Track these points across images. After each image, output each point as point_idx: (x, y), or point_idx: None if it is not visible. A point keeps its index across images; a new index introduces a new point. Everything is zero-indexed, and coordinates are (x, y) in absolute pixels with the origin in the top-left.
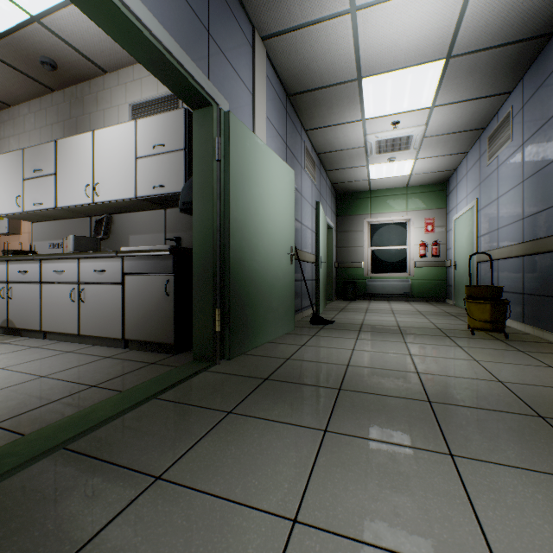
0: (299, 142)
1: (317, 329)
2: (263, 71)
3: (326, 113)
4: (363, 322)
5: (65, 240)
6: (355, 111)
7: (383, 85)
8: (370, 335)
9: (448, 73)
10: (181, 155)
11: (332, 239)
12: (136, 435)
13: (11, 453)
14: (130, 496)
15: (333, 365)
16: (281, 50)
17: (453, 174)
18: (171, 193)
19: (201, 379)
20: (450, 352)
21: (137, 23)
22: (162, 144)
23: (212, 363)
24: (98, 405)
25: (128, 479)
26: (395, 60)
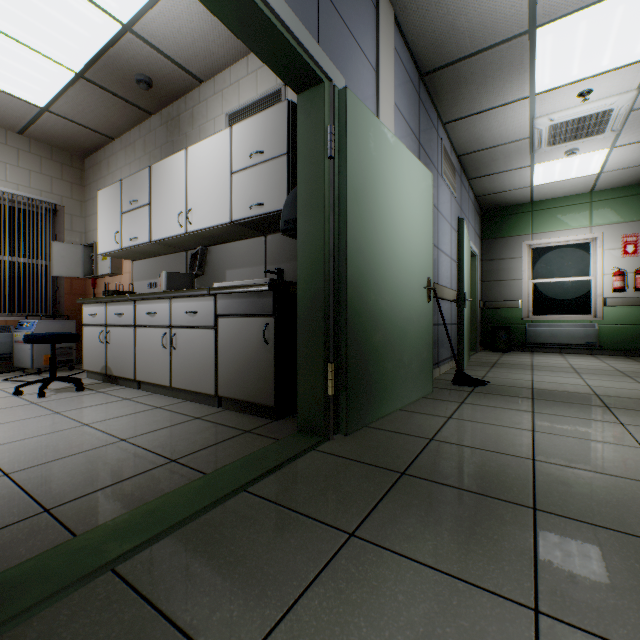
0: (435, 139)
1: (465, 393)
2: (390, 39)
3: (474, 94)
4: (533, 385)
5: (159, 278)
6: (520, 84)
7: (570, 32)
8: (552, 407)
9: None
10: (283, 162)
11: (475, 270)
12: (211, 562)
13: (43, 571)
14: None
15: (509, 458)
16: (414, 7)
17: None
18: (271, 213)
19: (308, 464)
20: None
21: None
22: (260, 151)
23: (322, 438)
24: (170, 496)
25: None
26: None
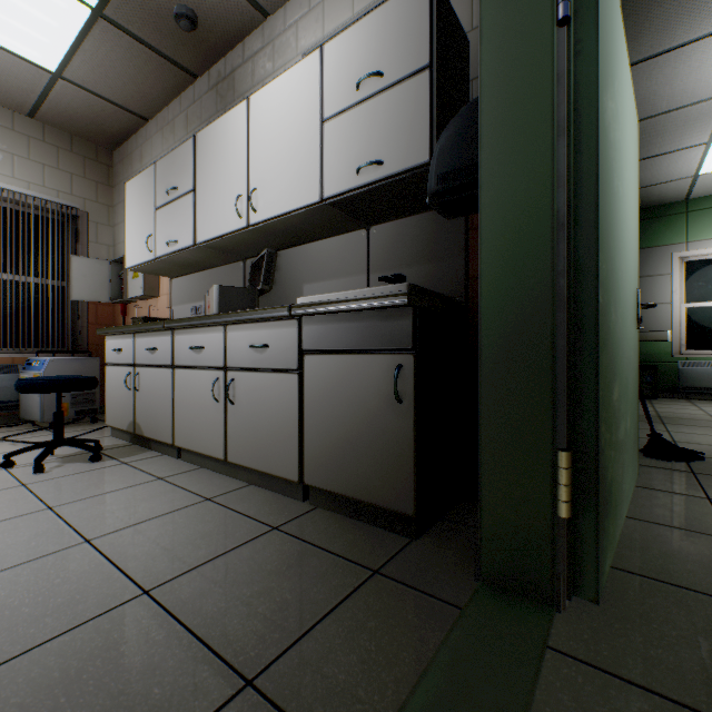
0: None
1: (687, 476)
2: None
3: (670, 16)
4: None
5: (206, 297)
6: None
7: None
8: None
9: None
10: (422, 83)
11: None
12: None
13: None
14: None
15: None
16: None
17: None
18: (395, 177)
19: None
20: None
21: None
22: (376, 72)
23: (551, 611)
24: None
25: None
26: None
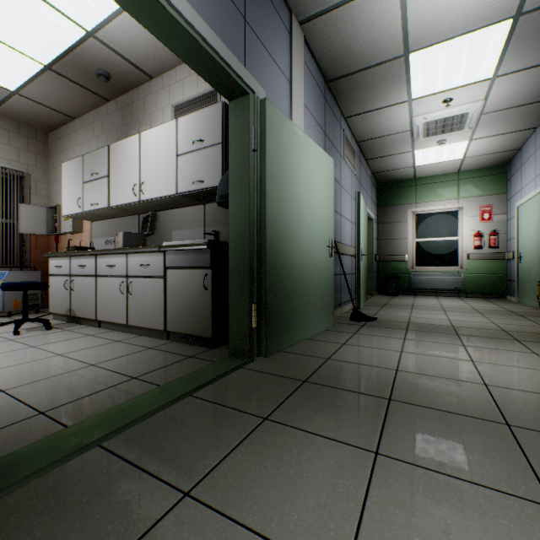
0: (338, 130)
1: (358, 326)
2: (301, 57)
3: (367, 97)
4: (409, 320)
5: (116, 237)
6: (400, 92)
7: (434, 58)
8: (419, 335)
9: (516, 34)
10: (219, 149)
11: (372, 231)
12: (169, 438)
13: (50, 446)
14: (155, 514)
15: (380, 369)
16: (319, 33)
17: (516, 155)
18: (209, 188)
19: (237, 377)
20: (524, 361)
21: (172, 12)
22: (200, 140)
23: (248, 360)
24: (135, 400)
25: (155, 492)
26: (449, 28)
